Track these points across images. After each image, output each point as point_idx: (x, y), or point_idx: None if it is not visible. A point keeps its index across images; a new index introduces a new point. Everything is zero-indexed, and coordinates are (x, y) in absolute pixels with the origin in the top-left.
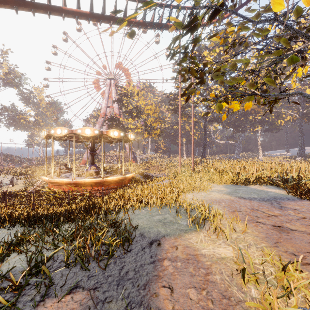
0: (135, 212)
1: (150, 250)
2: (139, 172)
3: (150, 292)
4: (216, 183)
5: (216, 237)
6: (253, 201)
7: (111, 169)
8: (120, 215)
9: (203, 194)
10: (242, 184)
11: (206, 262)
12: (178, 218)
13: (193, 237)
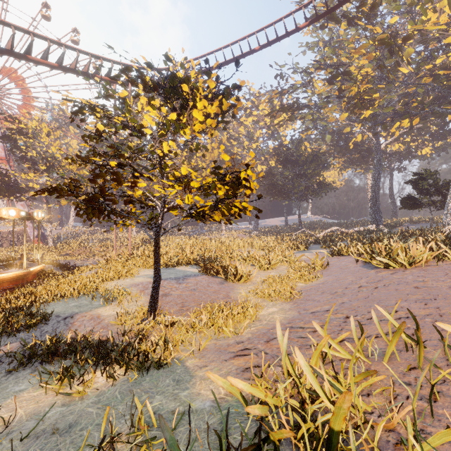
0: (50, 305)
1: (65, 321)
2: (53, 262)
3: (63, 333)
4: (149, 268)
5: (118, 306)
6: (166, 280)
7: (4, 263)
8: (32, 310)
9: (128, 281)
10: (172, 267)
11: (103, 318)
12: (93, 301)
13: (101, 309)
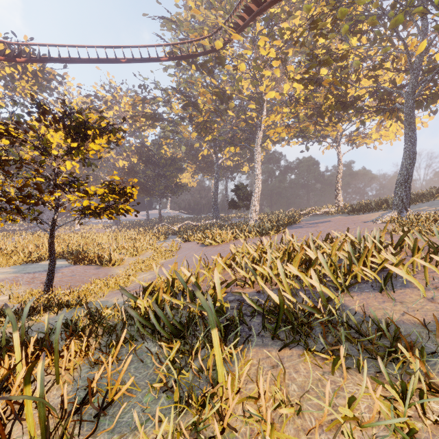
0: None
1: None
2: None
3: None
4: (2, 267)
5: None
6: (36, 273)
7: None
8: None
9: None
10: (34, 263)
11: None
12: None
13: None
